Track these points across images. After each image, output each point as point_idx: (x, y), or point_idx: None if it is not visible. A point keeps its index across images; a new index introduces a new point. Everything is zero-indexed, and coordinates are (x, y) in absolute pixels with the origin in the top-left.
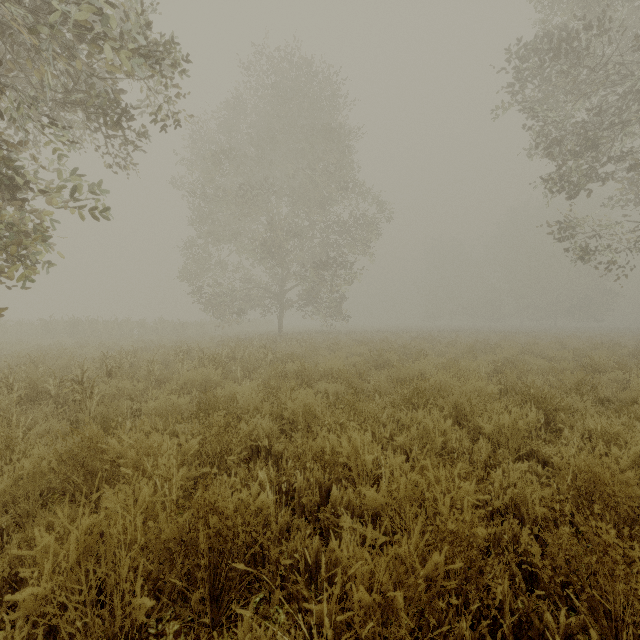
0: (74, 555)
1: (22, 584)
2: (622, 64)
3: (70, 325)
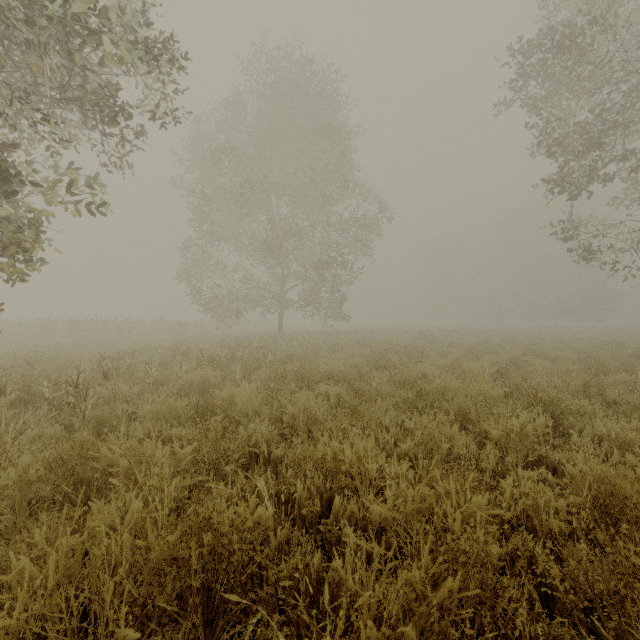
0: (53, 580)
1: (1, 606)
2: (627, 61)
3: (69, 325)
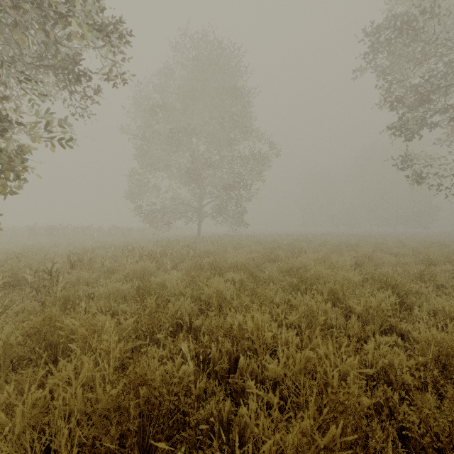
0: (19, 427)
1: None
2: (448, 40)
3: (48, 230)
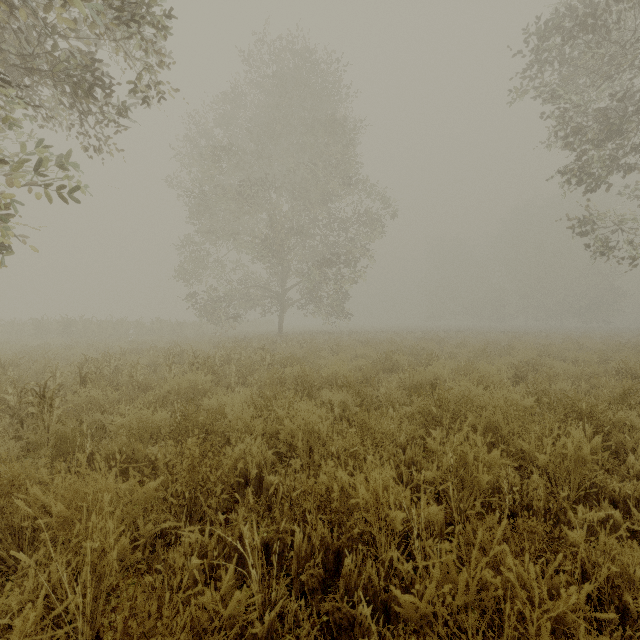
0: None
1: None
2: None
3: (63, 325)
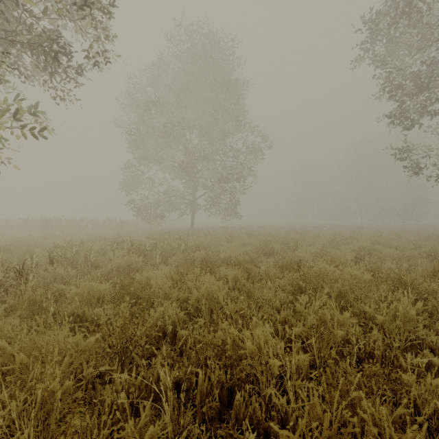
0: None
1: None
2: None
3: (42, 222)
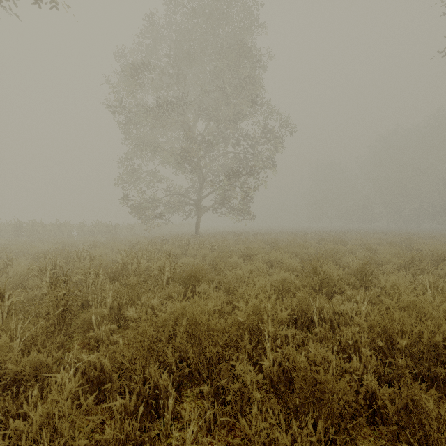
0: None
1: None
2: None
3: (14, 227)
